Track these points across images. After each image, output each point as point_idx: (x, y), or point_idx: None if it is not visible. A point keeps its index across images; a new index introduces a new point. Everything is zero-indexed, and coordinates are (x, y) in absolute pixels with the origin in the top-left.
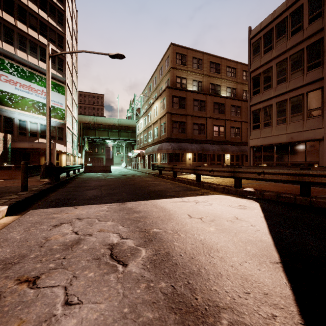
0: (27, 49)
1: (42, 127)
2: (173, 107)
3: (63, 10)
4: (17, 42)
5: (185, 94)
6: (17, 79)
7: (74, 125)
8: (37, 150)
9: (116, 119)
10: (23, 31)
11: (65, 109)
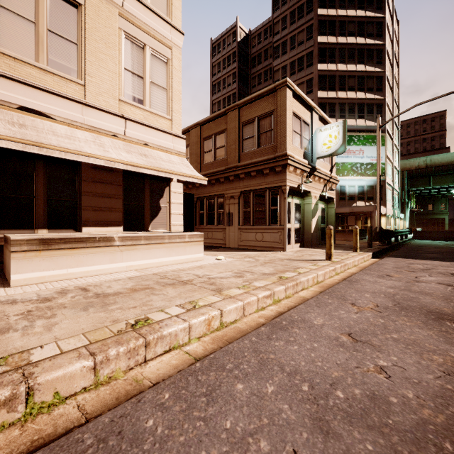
0: (346, 114)
1: (359, 188)
2: None
3: (382, 44)
4: (337, 112)
5: None
6: None
7: (394, 177)
8: (353, 213)
9: None
10: (343, 99)
11: (385, 162)
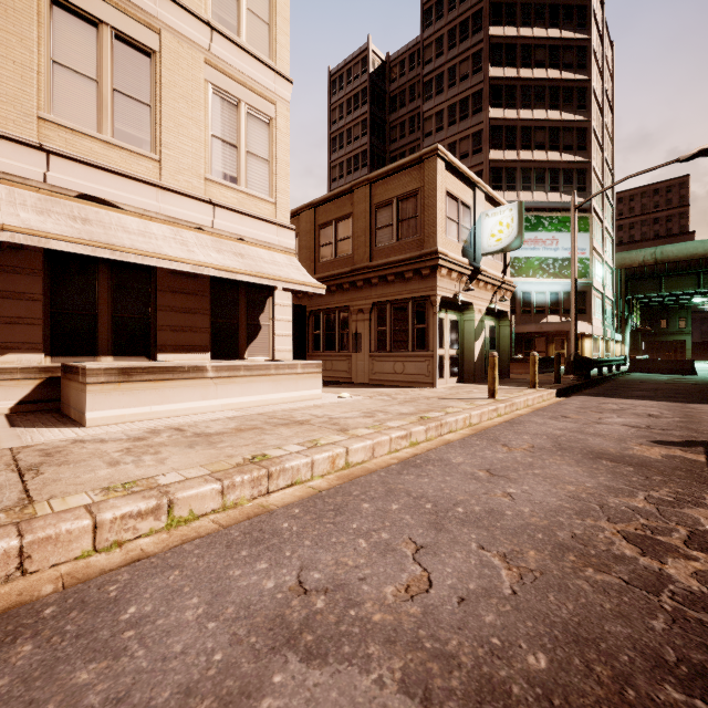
0: (531, 185)
1: (551, 296)
2: None
3: (587, 80)
4: (519, 182)
5: None
6: None
7: (606, 279)
8: (543, 333)
9: None
10: (527, 161)
11: (590, 257)
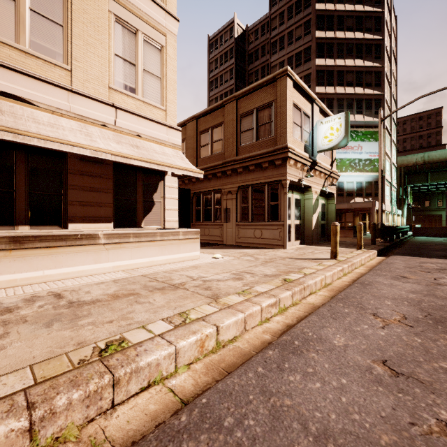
0: (344, 110)
1: (357, 184)
2: None
3: (381, 39)
4: (336, 108)
5: None
6: None
7: (392, 173)
8: (351, 209)
9: None
10: (341, 94)
11: (384, 158)
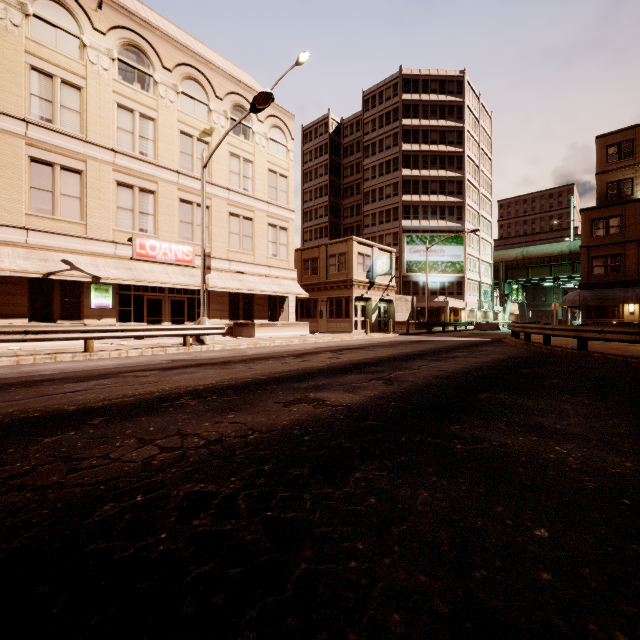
0: (428, 216)
1: (441, 284)
2: (593, 237)
3: (462, 151)
4: (421, 214)
5: (619, 210)
6: (421, 247)
7: (485, 271)
8: (439, 307)
9: (564, 243)
10: (426, 201)
11: (464, 260)
